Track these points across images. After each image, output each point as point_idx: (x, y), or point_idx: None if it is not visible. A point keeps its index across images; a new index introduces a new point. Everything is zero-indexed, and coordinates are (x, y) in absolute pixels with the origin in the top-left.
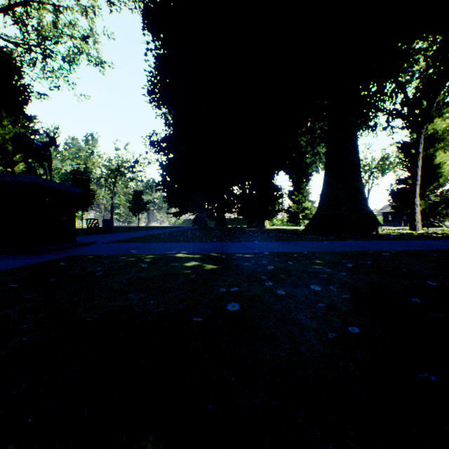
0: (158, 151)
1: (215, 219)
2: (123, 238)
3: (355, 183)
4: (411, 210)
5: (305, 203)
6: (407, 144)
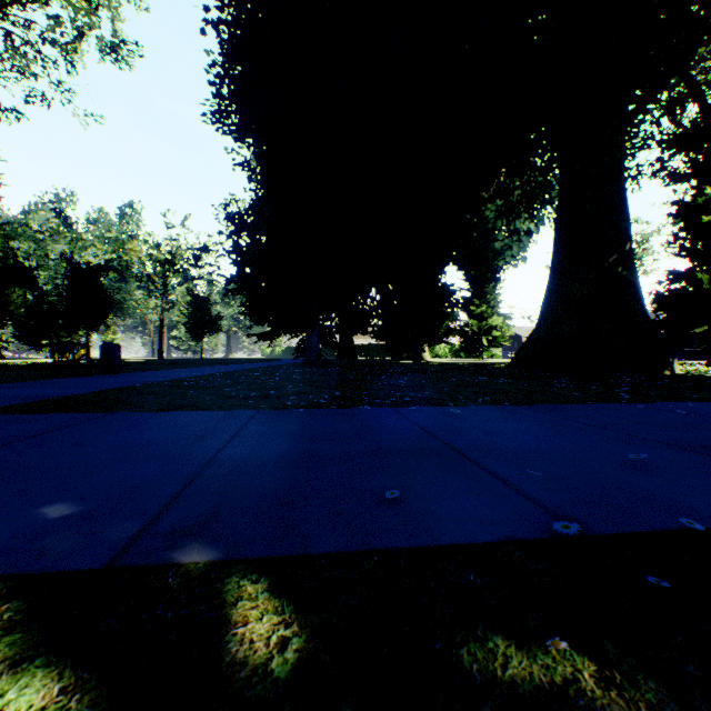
0: (240, 230)
1: (335, 346)
2: (86, 391)
3: (622, 270)
4: None
5: (492, 318)
6: (691, 206)
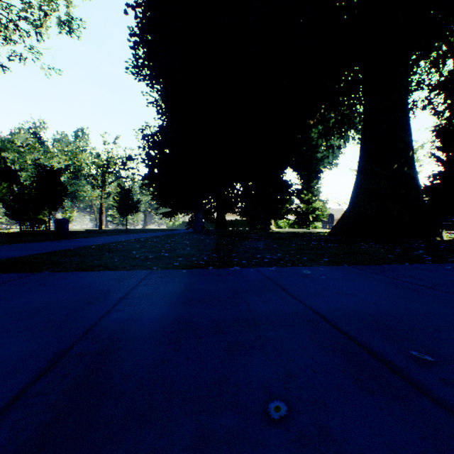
0: (152, 146)
1: (213, 221)
2: (31, 253)
3: (407, 169)
4: None
5: (316, 202)
6: (447, 129)
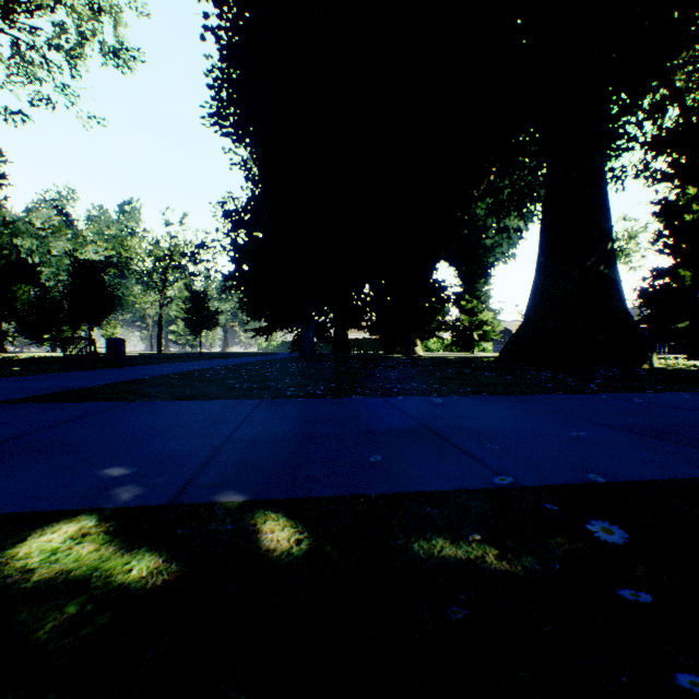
0: (237, 228)
1: (330, 341)
2: (100, 383)
3: (604, 268)
4: (693, 323)
5: (483, 313)
6: (674, 205)
